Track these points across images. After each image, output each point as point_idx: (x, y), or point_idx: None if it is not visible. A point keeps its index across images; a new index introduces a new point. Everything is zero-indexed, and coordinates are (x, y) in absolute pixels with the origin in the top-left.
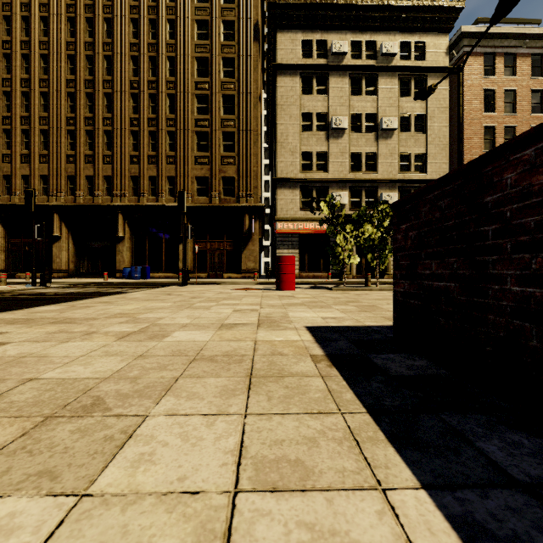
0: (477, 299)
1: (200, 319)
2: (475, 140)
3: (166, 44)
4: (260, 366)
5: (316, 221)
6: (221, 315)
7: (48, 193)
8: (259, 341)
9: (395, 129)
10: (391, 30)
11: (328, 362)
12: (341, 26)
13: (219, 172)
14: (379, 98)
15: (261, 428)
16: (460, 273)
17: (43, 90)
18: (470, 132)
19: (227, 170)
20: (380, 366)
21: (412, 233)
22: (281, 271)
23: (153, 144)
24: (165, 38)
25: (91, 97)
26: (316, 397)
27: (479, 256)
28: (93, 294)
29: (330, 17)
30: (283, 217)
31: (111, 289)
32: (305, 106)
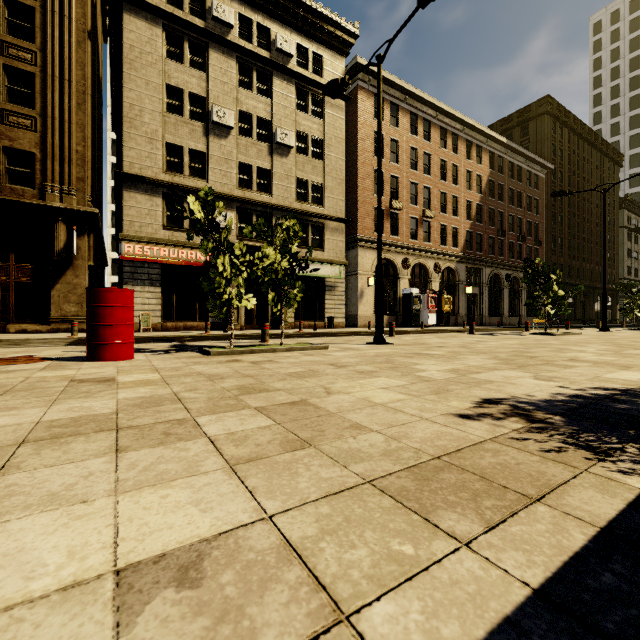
0: None
1: None
2: (368, 182)
3: None
4: None
5: (188, 248)
6: None
7: None
8: None
9: (292, 147)
10: (287, 25)
11: None
12: None
13: None
14: (274, 103)
15: None
16: None
17: None
18: (364, 173)
19: (18, 138)
20: None
21: None
22: (98, 319)
23: None
24: None
25: None
26: None
27: None
28: None
29: None
30: (135, 236)
31: None
32: (171, 76)
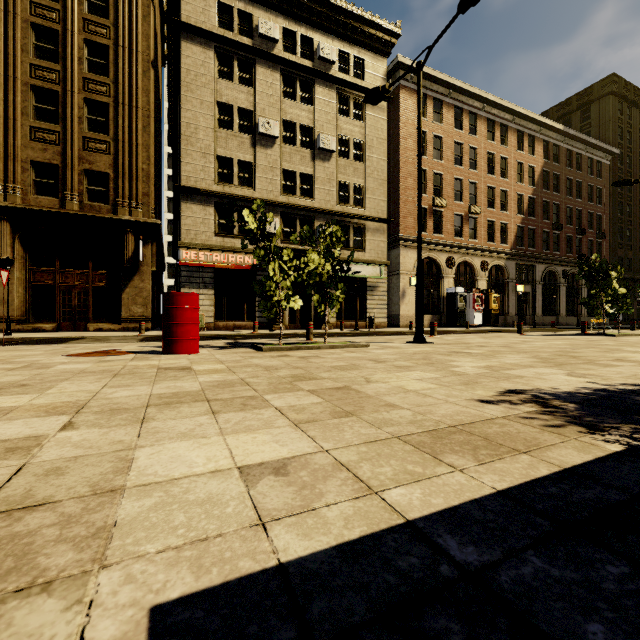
0: None
1: None
2: (410, 181)
3: None
4: None
5: (237, 253)
6: None
7: None
8: None
9: (334, 151)
10: (329, 33)
11: None
12: (271, 4)
13: (79, 161)
14: (316, 110)
15: None
16: None
17: None
18: (405, 172)
19: (96, 161)
20: None
21: None
22: (172, 319)
23: None
24: None
25: None
26: None
27: None
28: None
29: None
30: (191, 243)
31: None
32: (222, 94)
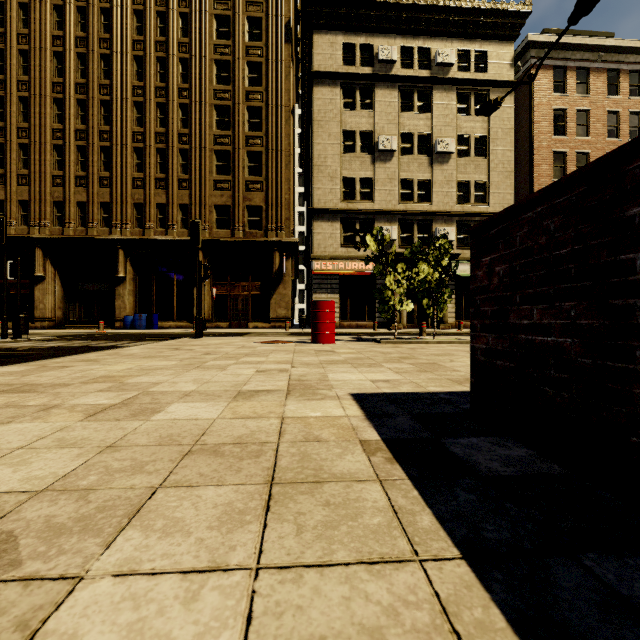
0: (613, 364)
1: (210, 384)
2: (544, 167)
3: (178, 43)
4: (286, 463)
5: (359, 260)
6: (239, 377)
7: (29, 222)
8: (287, 418)
9: (453, 152)
10: (448, 36)
11: (387, 454)
12: (389, 29)
13: (243, 200)
14: (434, 116)
15: (283, 603)
16: (581, 324)
17: (23, 94)
18: (538, 158)
19: (253, 198)
20: (463, 460)
21: (501, 268)
22: (318, 319)
23: (162, 165)
24: (176, 35)
25: (83, 105)
26: (375, 525)
27: (618, 299)
28: (79, 349)
29: (376, 17)
30: (321, 255)
31: (105, 343)
32: (346, 123)
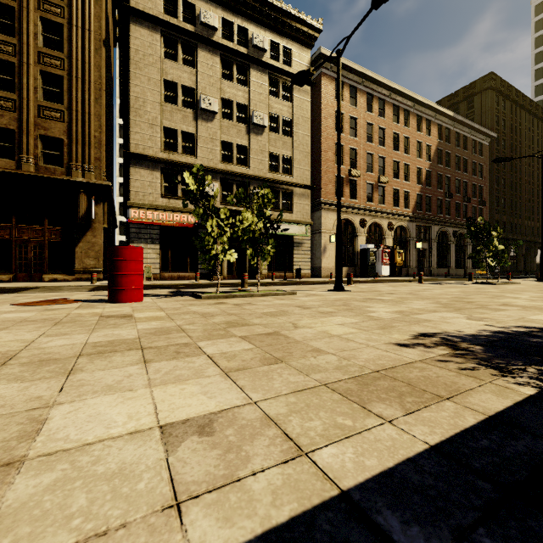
0: None
1: None
2: (330, 154)
3: None
4: None
5: (181, 212)
6: None
7: None
8: None
9: (266, 126)
10: (262, 25)
11: None
12: None
13: (35, 127)
14: (251, 91)
15: None
16: None
17: None
18: (326, 146)
19: (50, 128)
20: None
21: None
22: (117, 270)
23: None
24: None
25: None
26: None
27: None
28: None
29: None
30: (139, 203)
31: None
32: (168, 72)
